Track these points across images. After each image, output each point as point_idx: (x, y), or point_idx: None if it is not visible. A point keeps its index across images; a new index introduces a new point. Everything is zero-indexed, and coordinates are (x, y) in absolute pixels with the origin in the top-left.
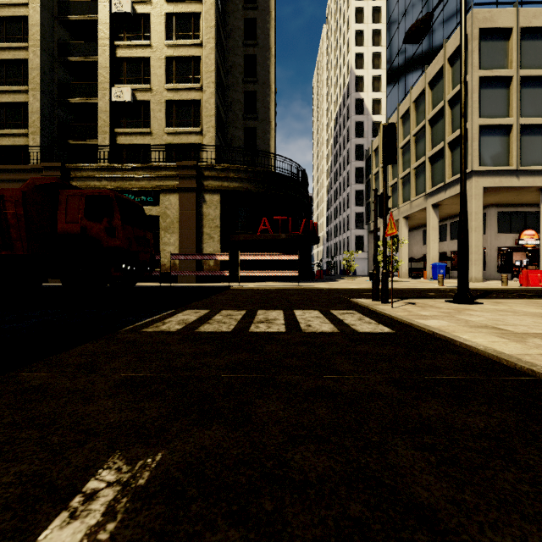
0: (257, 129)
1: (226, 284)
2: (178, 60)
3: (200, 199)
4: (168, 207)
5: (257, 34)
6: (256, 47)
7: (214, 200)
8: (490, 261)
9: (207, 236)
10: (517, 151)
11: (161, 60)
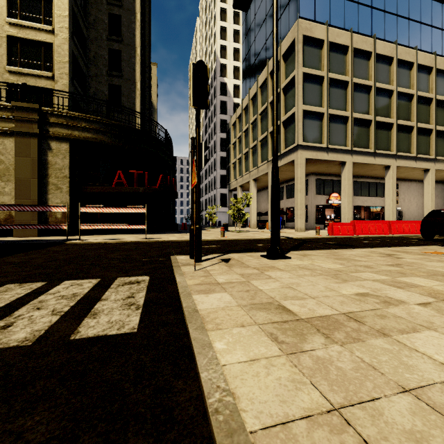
0: (122, 87)
1: (71, 238)
2: None
3: (44, 146)
4: (1, 152)
5: None
6: (121, 8)
7: (62, 148)
8: (311, 215)
9: (53, 186)
10: (327, 133)
11: None
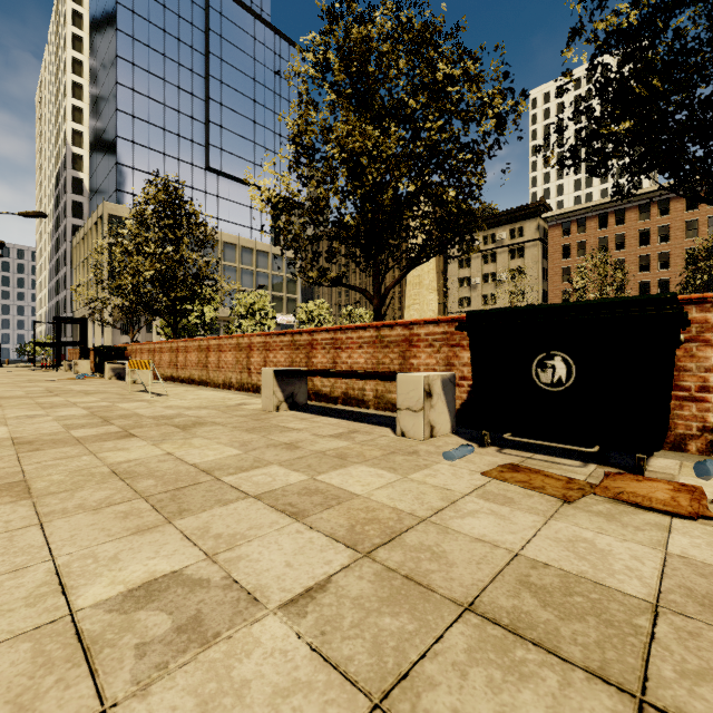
0: None
1: None
2: None
3: None
4: None
5: None
6: None
7: None
8: None
9: None
10: None
11: None
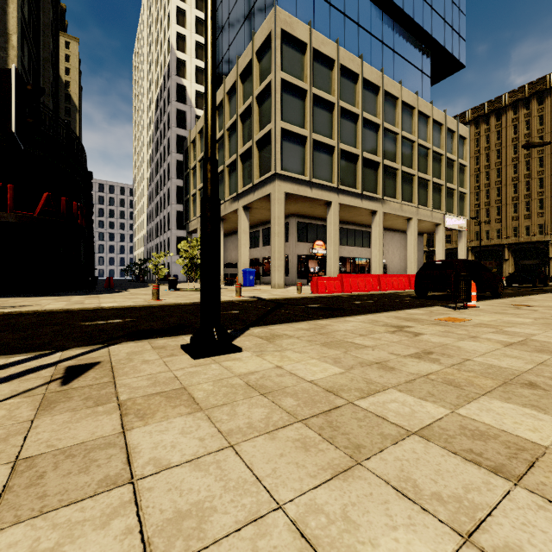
0: None
1: None
2: None
3: None
4: None
5: None
6: None
7: None
8: (292, 267)
9: None
10: (310, 163)
11: None
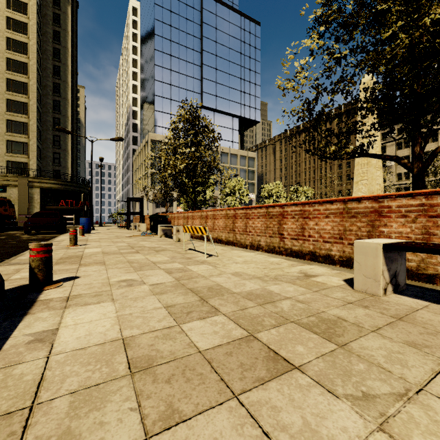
0: (60, 153)
1: None
2: (14, 122)
3: (30, 191)
4: (12, 194)
5: (60, 109)
6: (60, 114)
7: (37, 192)
8: None
9: (33, 206)
10: None
11: (3, 120)
